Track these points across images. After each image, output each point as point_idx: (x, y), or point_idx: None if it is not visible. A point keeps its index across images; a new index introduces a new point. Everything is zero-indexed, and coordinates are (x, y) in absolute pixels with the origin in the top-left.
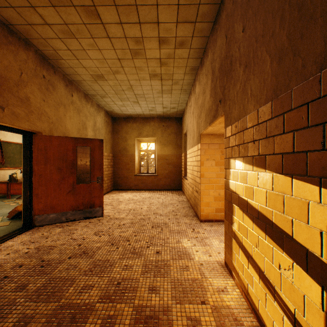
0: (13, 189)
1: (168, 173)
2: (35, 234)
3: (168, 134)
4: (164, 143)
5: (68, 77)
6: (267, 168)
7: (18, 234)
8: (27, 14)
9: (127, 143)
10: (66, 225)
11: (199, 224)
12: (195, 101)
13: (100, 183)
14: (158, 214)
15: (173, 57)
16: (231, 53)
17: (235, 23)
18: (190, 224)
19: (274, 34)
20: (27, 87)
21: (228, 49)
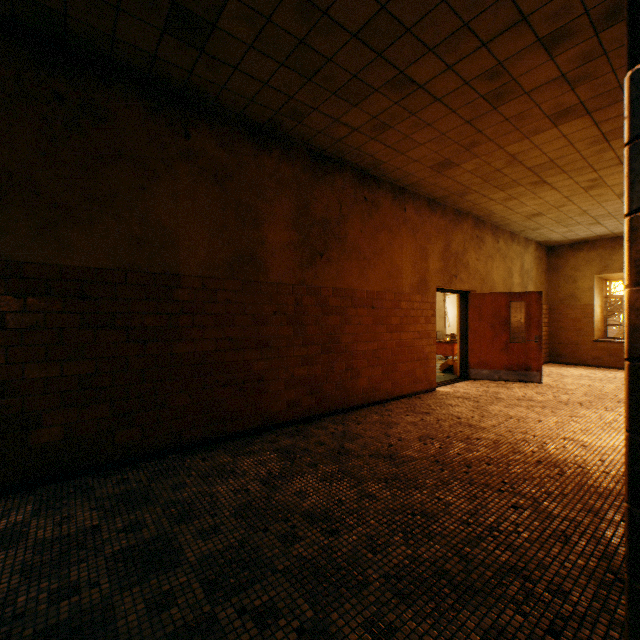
0: None
1: None
2: (474, 384)
3: None
4: None
5: (494, 224)
6: None
7: (460, 381)
8: (478, 200)
9: (576, 286)
10: (499, 383)
11: None
12: None
13: (537, 343)
14: None
15: None
16: None
17: None
18: None
19: None
20: (467, 253)
21: None
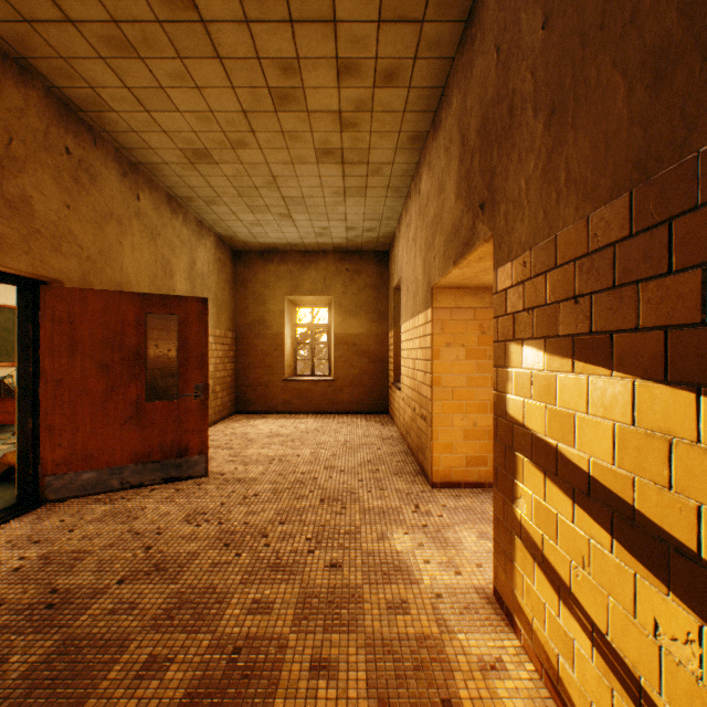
0: (5, 412)
1: (359, 375)
2: (44, 522)
3: (359, 288)
4: (350, 308)
5: (127, 155)
6: (616, 366)
7: (3, 522)
8: None
9: (268, 308)
10: (121, 498)
11: (428, 493)
12: (421, 213)
13: (201, 398)
14: (335, 470)
15: (370, 110)
16: (512, 87)
17: (522, 12)
18: (410, 493)
19: (639, 15)
20: (24, 172)
21: (504, 79)
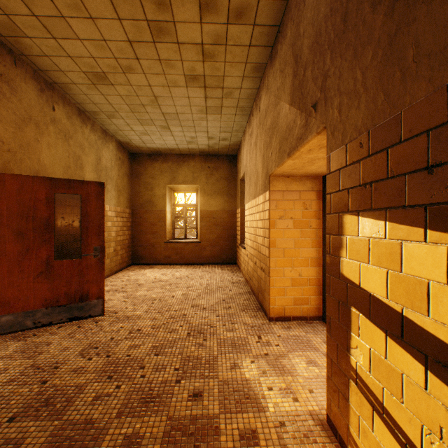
0: None
1: (217, 238)
2: None
3: (217, 179)
4: (210, 193)
5: (44, 76)
6: None
7: None
8: None
9: (154, 193)
10: (33, 335)
11: (267, 326)
12: (260, 124)
13: (99, 257)
14: (199, 308)
15: (224, 43)
16: None
17: None
18: (254, 326)
19: None
20: None
21: None
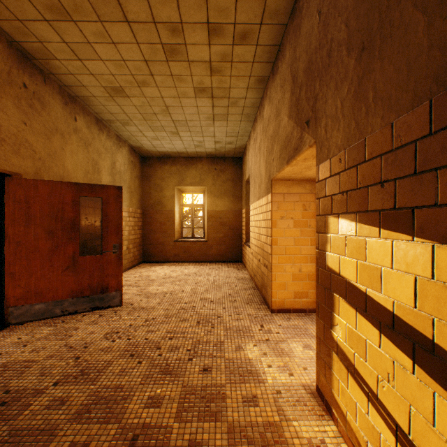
0: None
1: (223, 237)
2: (7, 339)
3: (223, 181)
4: (217, 194)
5: (68, 90)
6: (417, 233)
7: None
8: None
9: (164, 194)
10: (62, 321)
11: (269, 317)
12: (264, 131)
13: (117, 254)
14: (207, 301)
15: (230, 60)
16: (330, 37)
17: None
18: (257, 317)
19: None
20: None
21: (324, 32)
